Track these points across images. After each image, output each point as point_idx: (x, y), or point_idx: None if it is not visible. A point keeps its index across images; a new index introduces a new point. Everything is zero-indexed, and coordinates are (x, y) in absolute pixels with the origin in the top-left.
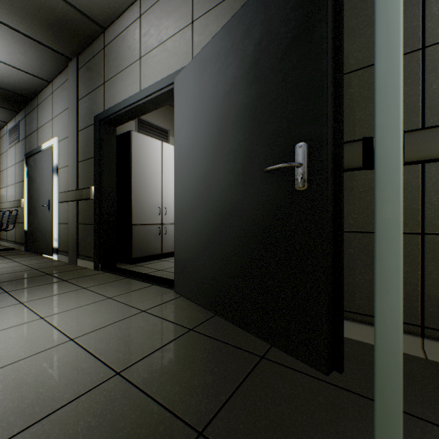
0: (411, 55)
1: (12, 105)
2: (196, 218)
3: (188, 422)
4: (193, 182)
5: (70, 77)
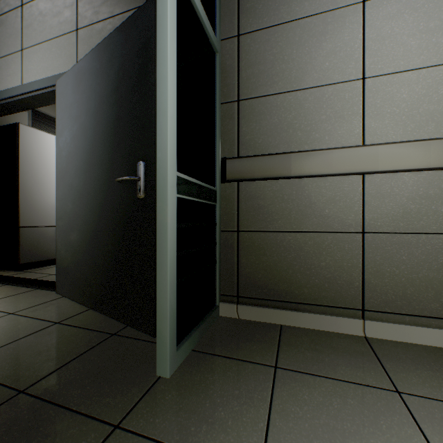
0: (232, 104)
1: None
2: (74, 220)
3: (14, 387)
4: (71, 185)
5: None
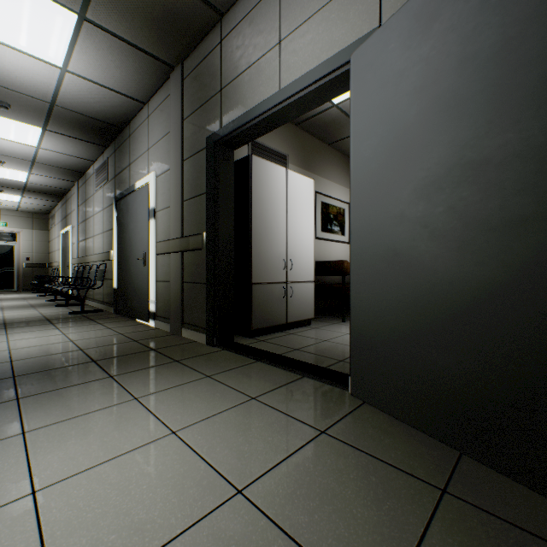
0: None
1: (101, 138)
2: (410, 278)
3: None
4: (400, 217)
5: (173, 91)
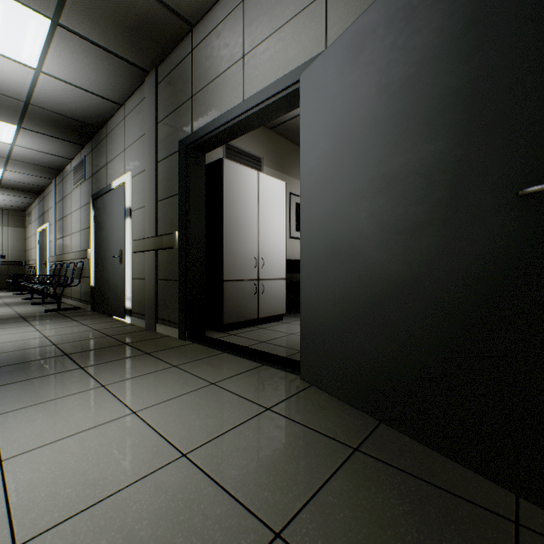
0: None
1: (78, 137)
2: (343, 274)
3: None
4: (336, 220)
5: (147, 95)
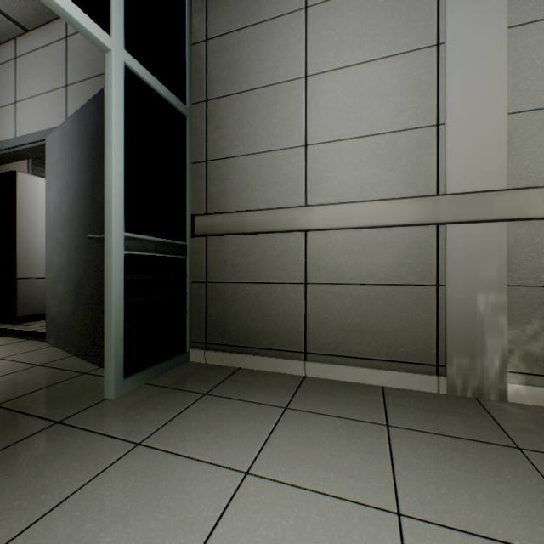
0: (202, 164)
1: None
2: (60, 272)
3: None
4: (58, 239)
5: None
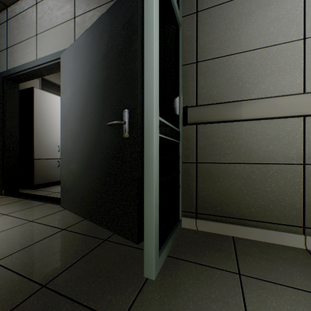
0: (192, 65)
1: None
2: (74, 154)
3: (38, 281)
4: (72, 129)
5: None
